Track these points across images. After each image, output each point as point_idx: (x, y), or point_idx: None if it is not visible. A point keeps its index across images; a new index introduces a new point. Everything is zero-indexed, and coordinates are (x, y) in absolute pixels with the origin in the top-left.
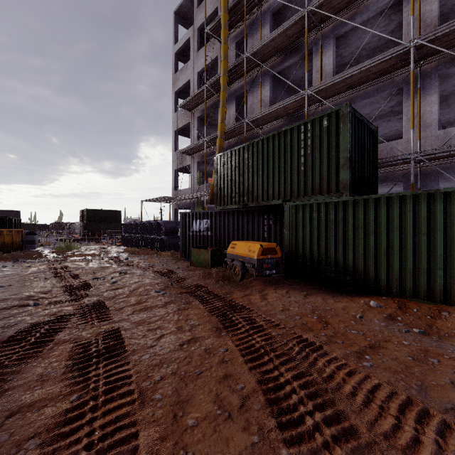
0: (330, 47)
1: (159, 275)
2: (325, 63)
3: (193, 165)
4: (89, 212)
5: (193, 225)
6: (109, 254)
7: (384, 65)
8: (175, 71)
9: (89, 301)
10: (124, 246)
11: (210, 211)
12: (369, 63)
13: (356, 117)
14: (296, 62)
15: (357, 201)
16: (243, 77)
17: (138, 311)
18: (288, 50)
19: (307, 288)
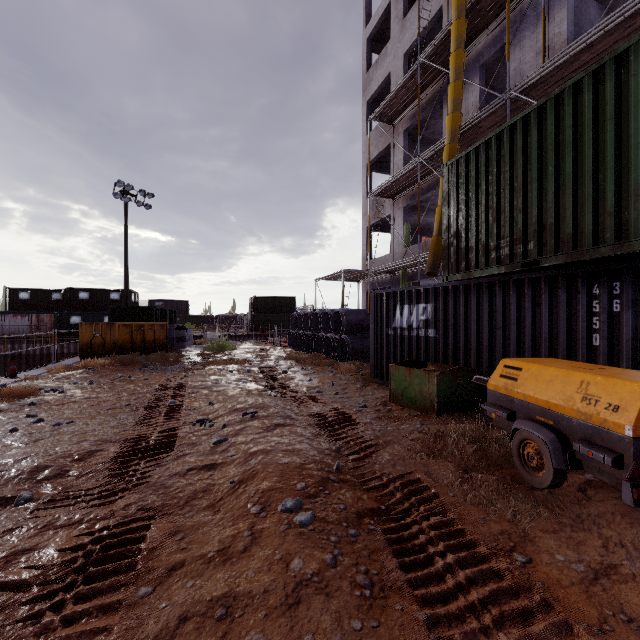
0: None
1: (317, 429)
2: None
3: (395, 214)
4: (258, 300)
5: (395, 316)
6: (265, 362)
7: None
8: (366, 69)
9: (125, 511)
10: (290, 348)
11: (433, 286)
12: None
13: None
14: None
15: None
16: (498, 18)
17: (198, 613)
18: None
19: None
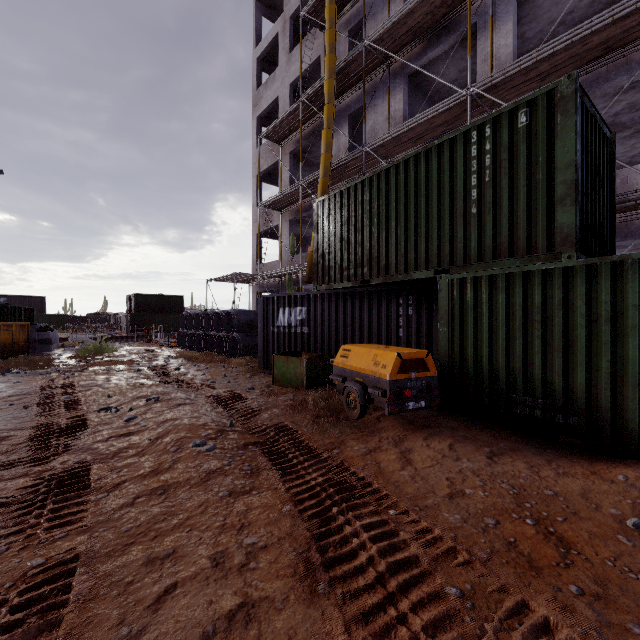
0: (507, 17)
1: (214, 404)
2: (498, 45)
3: (282, 225)
4: (138, 298)
5: (278, 317)
6: (154, 362)
7: (616, 30)
8: (257, 86)
9: (63, 465)
10: (180, 348)
11: (307, 293)
12: (589, 26)
13: (584, 107)
14: (446, 53)
15: (596, 267)
16: (360, 82)
17: (146, 494)
18: (435, 30)
19: (488, 437)
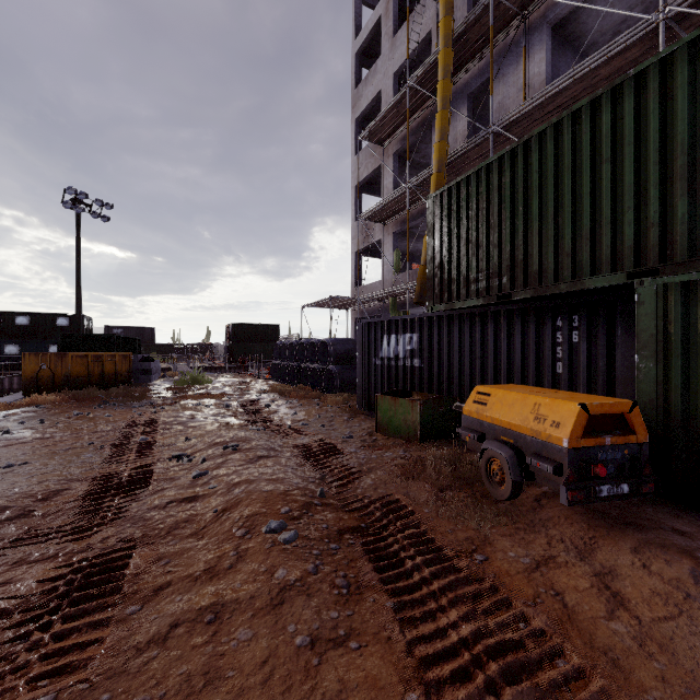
0: None
1: (302, 459)
2: None
3: (385, 240)
4: (236, 327)
5: (382, 346)
6: (245, 396)
7: None
8: (355, 84)
9: (104, 543)
10: (274, 380)
11: (419, 316)
12: None
13: None
14: None
15: None
16: (484, 50)
17: (189, 620)
18: None
19: None
